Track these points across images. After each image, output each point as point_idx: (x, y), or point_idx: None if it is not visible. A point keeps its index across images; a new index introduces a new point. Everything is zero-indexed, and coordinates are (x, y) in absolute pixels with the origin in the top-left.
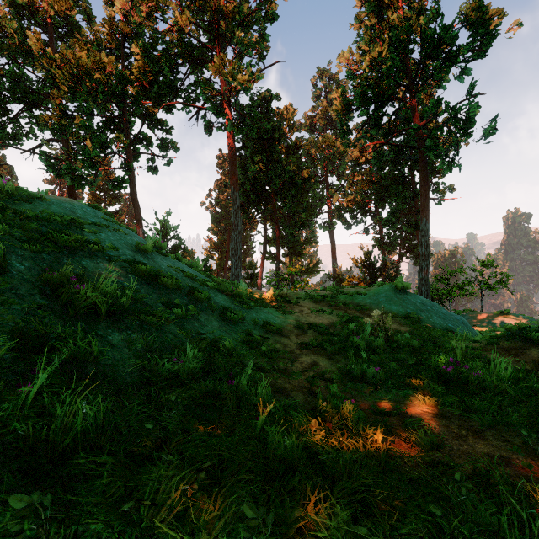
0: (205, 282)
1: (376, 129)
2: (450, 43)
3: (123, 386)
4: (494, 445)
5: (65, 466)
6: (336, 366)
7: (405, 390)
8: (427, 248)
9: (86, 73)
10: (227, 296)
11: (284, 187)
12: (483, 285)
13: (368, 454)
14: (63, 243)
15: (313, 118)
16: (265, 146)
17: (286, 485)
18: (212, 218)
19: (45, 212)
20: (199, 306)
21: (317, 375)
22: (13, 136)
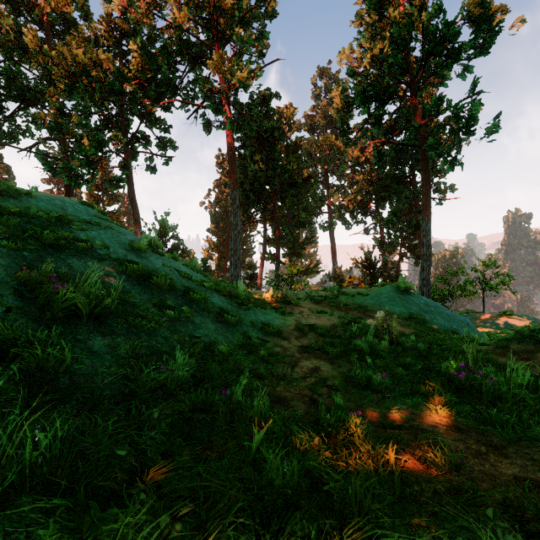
0: (201, 282)
1: (377, 127)
2: (453, 40)
3: (100, 399)
4: (519, 465)
5: (4, 515)
6: (339, 372)
7: (414, 398)
8: (429, 248)
9: (82, 70)
10: (225, 297)
11: (284, 186)
12: (485, 286)
13: (379, 477)
14: (47, 241)
15: (313, 117)
16: (265, 145)
17: (286, 527)
18: (211, 218)
19: (31, 208)
20: (194, 307)
21: (319, 381)
22: (9, 134)
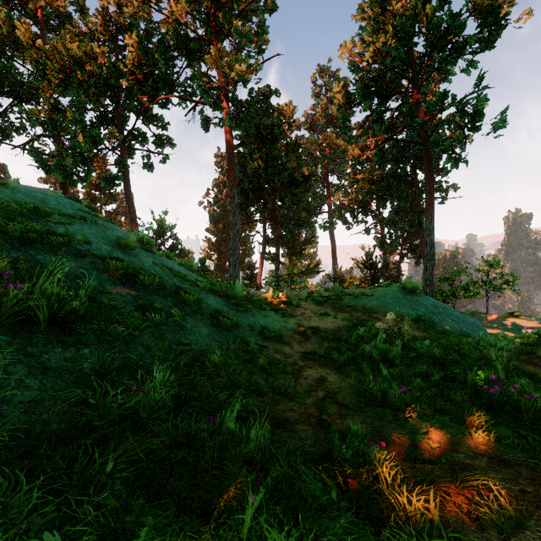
0: (195, 282)
1: (379, 125)
2: (458, 32)
3: (39, 439)
4: None
5: None
6: (349, 383)
7: (440, 417)
8: (432, 248)
9: (76, 64)
10: (221, 298)
11: (283, 185)
12: (489, 286)
13: None
14: (13, 233)
15: (313, 116)
16: (264, 142)
17: None
18: (210, 218)
19: (2, 199)
20: (186, 309)
21: (327, 396)
22: (2, 130)
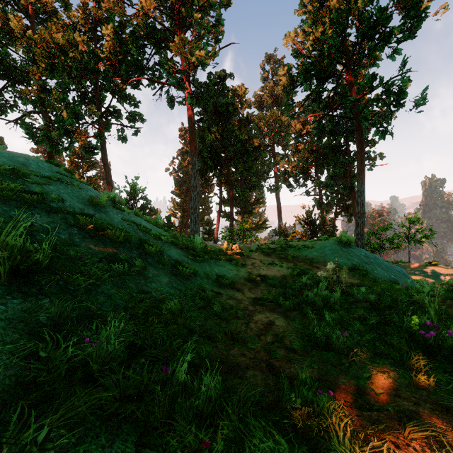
0: (159, 236)
1: (318, 103)
2: (385, 24)
3: None
4: None
5: None
6: (295, 328)
7: (380, 361)
8: (363, 207)
9: (61, 51)
10: (181, 250)
11: (237, 154)
12: (411, 240)
13: None
14: None
15: (262, 96)
16: (221, 118)
17: None
18: (175, 182)
19: None
20: (149, 260)
21: (275, 339)
22: None
